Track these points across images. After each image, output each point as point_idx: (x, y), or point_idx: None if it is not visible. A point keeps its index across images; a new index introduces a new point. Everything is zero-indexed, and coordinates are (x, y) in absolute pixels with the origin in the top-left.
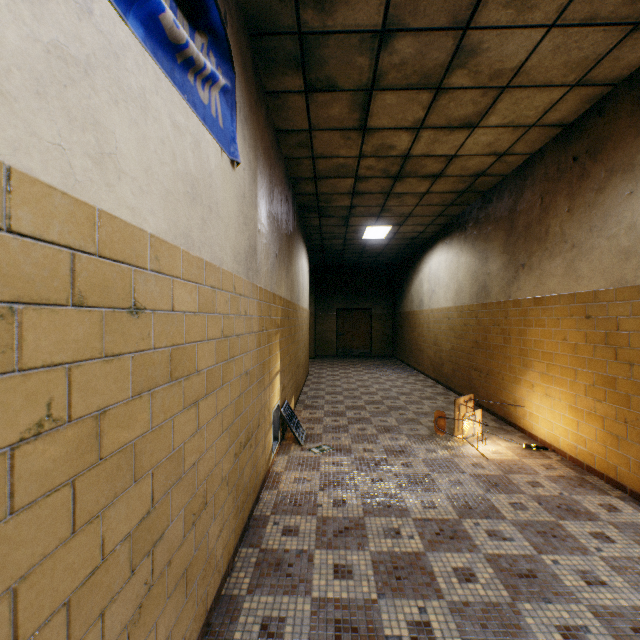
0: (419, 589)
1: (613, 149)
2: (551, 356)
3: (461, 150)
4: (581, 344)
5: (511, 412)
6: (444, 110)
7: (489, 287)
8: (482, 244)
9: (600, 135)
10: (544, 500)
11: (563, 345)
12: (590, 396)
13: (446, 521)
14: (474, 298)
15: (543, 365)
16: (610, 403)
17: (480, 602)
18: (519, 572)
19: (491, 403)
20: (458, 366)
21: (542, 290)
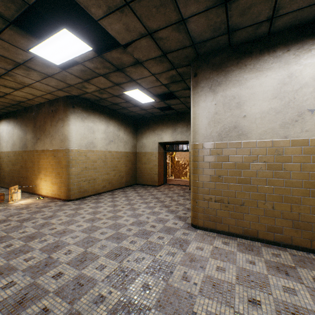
0: None
1: (60, 113)
2: (47, 168)
3: (12, 93)
4: (54, 164)
5: (35, 190)
6: (3, 82)
7: (28, 144)
8: (25, 127)
9: (57, 108)
10: (39, 207)
11: (50, 164)
12: (56, 178)
13: (2, 220)
14: (21, 148)
15: (45, 171)
16: (59, 179)
17: (12, 227)
18: (25, 219)
19: (28, 189)
20: (14, 177)
21: (45, 148)
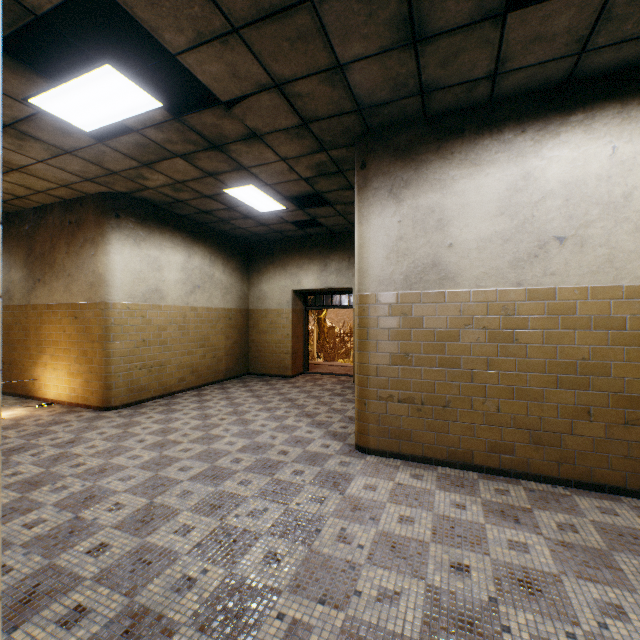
0: None
1: (88, 228)
2: (58, 343)
3: None
4: (74, 334)
5: (32, 388)
6: None
7: (13, 292)
8: (7, 255)
9: (83, 217)
10: (42, 424)
11: (65, 335)
12: (78, 363)
13: None
14: None
15: (54, 349)
16: (87, 364)
17: None
18: (15, 449)
19: (15, 387)
20: None
21: (53, 299)
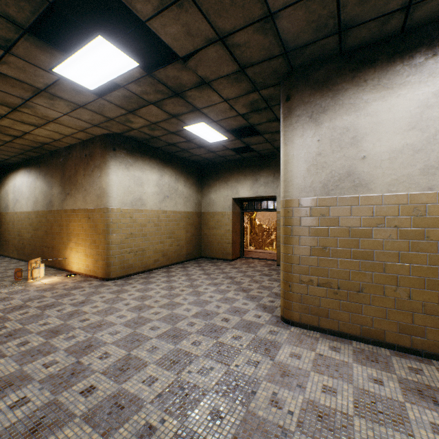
0: (2, 322)
1: (96, 158)
2: (79, 234)
3: (33, 132)
4: (88, 229)
5: (64, 264)
6: (20, 116)
7: (54, 202)
8: (50, 178)
9: (93, 151)
10: (67, 288)
11: (83, 229)
12: (90, 248)
13: (18, 305)
14: (46, 207)
15: (76, 239)
16: (95, 249)
17: (30, 316)
18: (48, 306)
19: (55, 262)
20: (36, 247)
21: (76, 206)
